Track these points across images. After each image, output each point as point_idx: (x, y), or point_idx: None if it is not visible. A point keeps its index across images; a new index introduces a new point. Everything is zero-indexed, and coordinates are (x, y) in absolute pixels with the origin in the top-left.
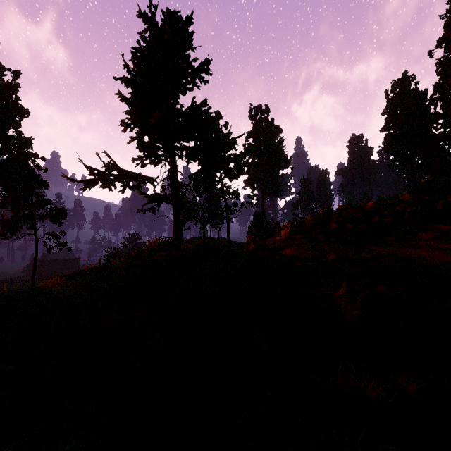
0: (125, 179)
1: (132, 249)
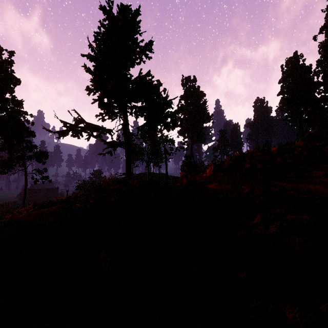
0: (89, 130)
1: (92, 185)
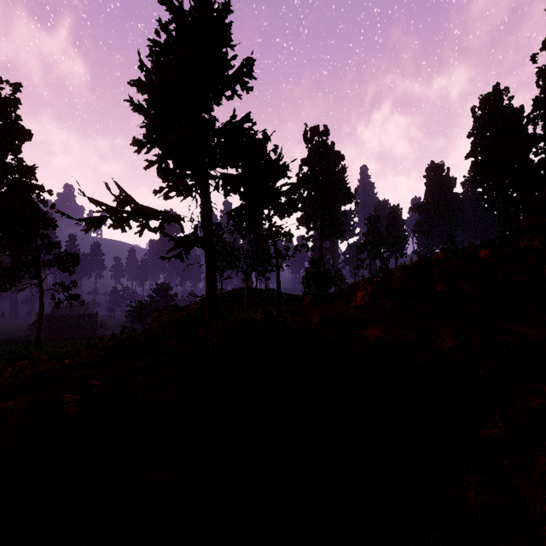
0: (140, 217)
1: (120, 334)
